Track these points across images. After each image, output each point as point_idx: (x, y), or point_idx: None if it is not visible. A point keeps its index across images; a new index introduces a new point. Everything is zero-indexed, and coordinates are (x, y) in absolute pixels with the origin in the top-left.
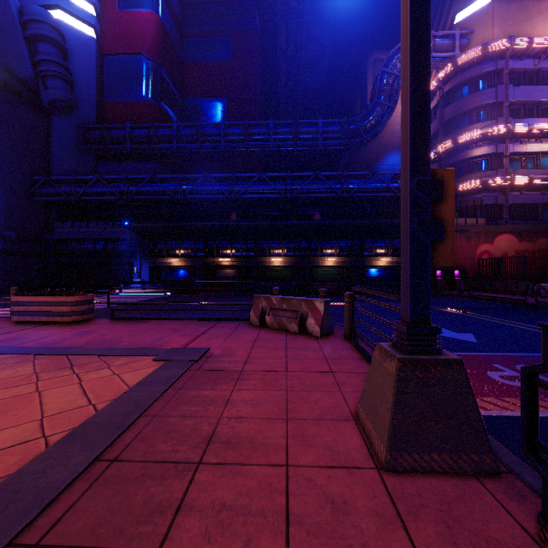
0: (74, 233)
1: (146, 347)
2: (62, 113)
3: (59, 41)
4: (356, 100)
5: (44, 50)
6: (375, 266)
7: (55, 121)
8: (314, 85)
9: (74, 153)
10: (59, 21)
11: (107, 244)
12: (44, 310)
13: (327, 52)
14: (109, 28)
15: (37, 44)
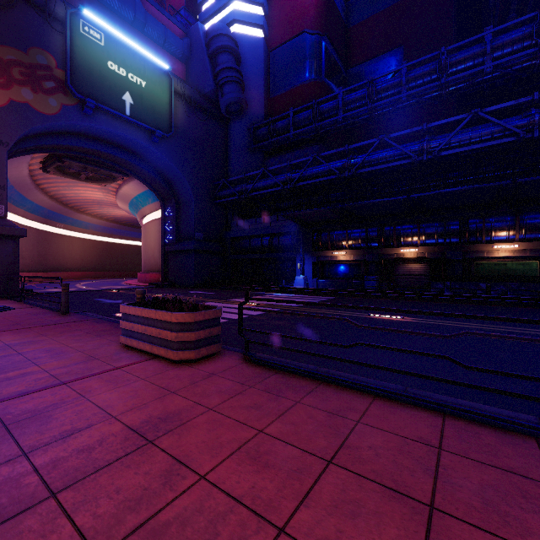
0: (245, 230)
1: None
2: (236, 117)
3: (233, 47)
4: None
5: (222, 61)
6: None
7: (231, 128)
8: None
9: (246, 155)
10: (235, 34)
11: (272, 239)
12: (147, 332)
13: None
14: (274, 22)
15: (217, 58)
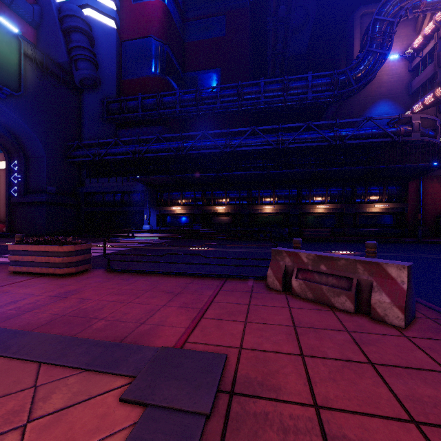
0: (99, 187)
1: (125, 338)
2: (90, 90)
3: (87, 30)
4: (340, 58)
5: (76, 39)
6: (368, 213)
7: (85, 97)
8: (297, 52)
9: (100, 123)
10: (88, 17)
11: (123, 196)
12: (37, 260)
13: (312, 17)
14: (126, 19)
15: (70, 34)
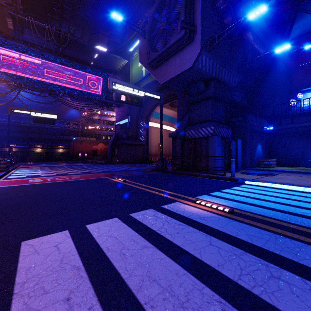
0: None
1: None
2: None
3: None
4: None
5: None
6: (58, 152)
7: None
8: None
9: None
10: None
11: None
12: None
13: None
14: None
15: None
